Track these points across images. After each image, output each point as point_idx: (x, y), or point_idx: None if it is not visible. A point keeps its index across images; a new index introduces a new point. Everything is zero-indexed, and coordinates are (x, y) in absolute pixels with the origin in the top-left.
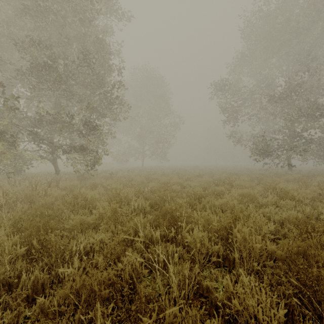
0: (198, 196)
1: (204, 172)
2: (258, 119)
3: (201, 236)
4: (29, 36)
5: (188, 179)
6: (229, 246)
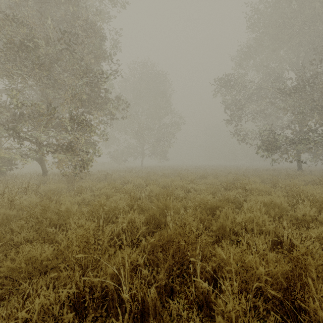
0: (209, 206)
1: (207, 172)
2: (265, 115)
3: (239, 307)
4: (2, 11)
5: (191, 181)
6: (285, 318)
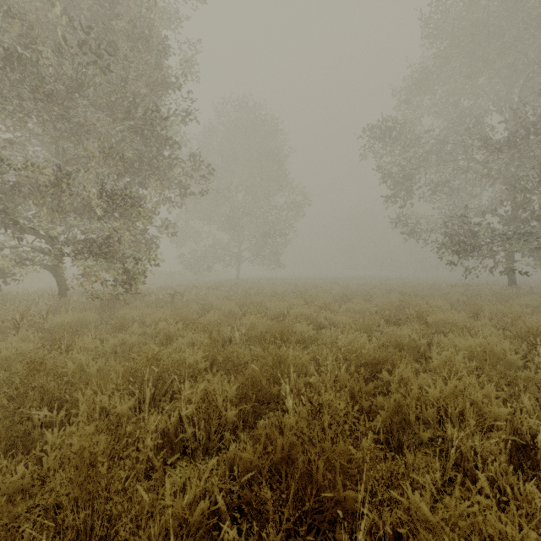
0: (365, 360)
1: (351, 290)
2: (451, 190)
3: None
4: None
5: (325, 307)
6: None
